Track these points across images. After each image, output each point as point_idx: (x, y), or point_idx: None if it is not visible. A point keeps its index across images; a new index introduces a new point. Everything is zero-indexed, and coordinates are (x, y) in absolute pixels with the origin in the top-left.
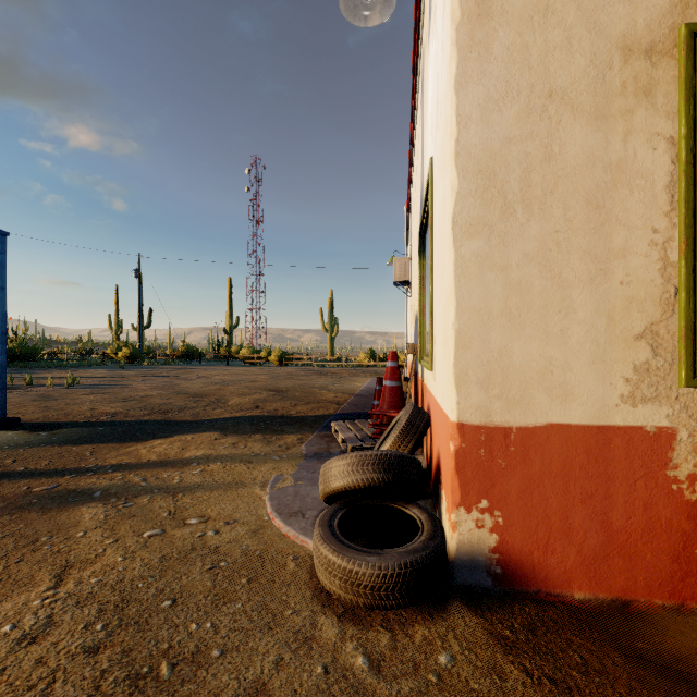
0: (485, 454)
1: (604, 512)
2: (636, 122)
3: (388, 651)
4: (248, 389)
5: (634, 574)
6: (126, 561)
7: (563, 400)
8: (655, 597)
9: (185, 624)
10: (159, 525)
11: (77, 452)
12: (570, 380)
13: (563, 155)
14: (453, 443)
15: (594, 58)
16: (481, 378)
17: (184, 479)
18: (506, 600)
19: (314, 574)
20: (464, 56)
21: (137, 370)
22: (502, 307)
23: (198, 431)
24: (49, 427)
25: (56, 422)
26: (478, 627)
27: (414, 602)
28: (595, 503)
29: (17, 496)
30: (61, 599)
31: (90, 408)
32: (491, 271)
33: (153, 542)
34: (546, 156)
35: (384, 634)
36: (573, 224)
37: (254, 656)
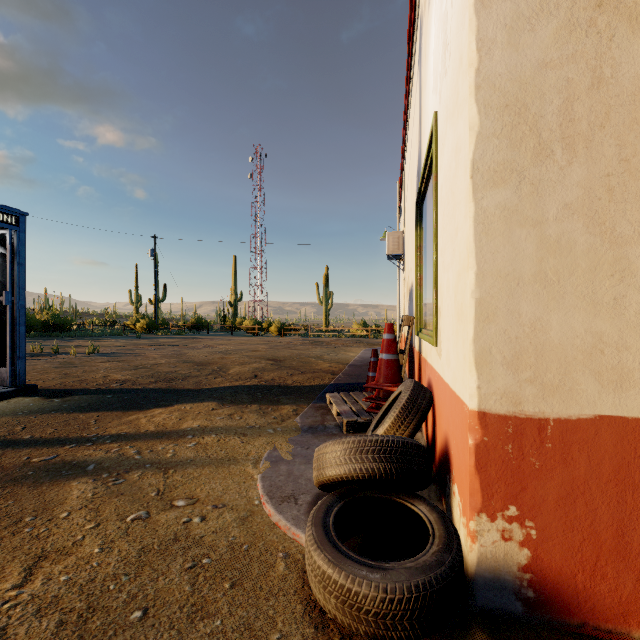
0: (513, 451)
1: None
2: None
3: None
4: (249, 358)
5: None
6: (103, 553)
7: (617, 386)
8: None
9: None
10: (145, 507)
11: (83, 420)
12: (626, 362)
13: (617, 78)
14: (473, 436)
15: None
16: (509, 358)
17: (177, 453)
18: (542, 633)
19: (306, 580)
20: None
21: (152, 340)
22: (535, 271)
23: (197, 401)
24: (63, 394)
25: (70, 388)
26: None
27: (427, 633)
28: None
29: (16, 466)
30: (22, 603)
31: (104, 376)
32: (521, 227)
33: (134, 529)
34: (593, 81)
35: None
36: (631, 165)
37: None
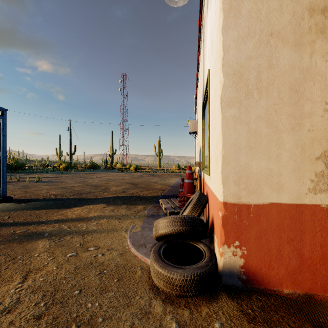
0: (237, 218)
1: (300, 248)
2: (316, 47)
3: (188, 320)
4: (120, 183)
5: (315, 281)
6: (58, 269)
7: (278, 190)
8: (326, 293)
9: (85, 303)
10: (75, 250)
11: (38, 213)
12: (281, 180)
13: (278, 65)
14: (221, 212)
15: (294, 14)
16: (235, 179)
17: (88, 227)
18: (248, 293)
19: (150, 277)
20: (226, 15)
21: (69, 174)
22: (246, 143)
23: (96, 203)
24: (26, 201)
25: (29, 198)
26: (234, 308)
27: (201, 294)
28: (294, 244)
29: (8, 235)
30: (24, 289)
31: (46, 192)
32: (240, 125)
33: (71, 259)
34: (269, 65)
35: (186, 310)
36: (283, 100)
37: (119, 322)
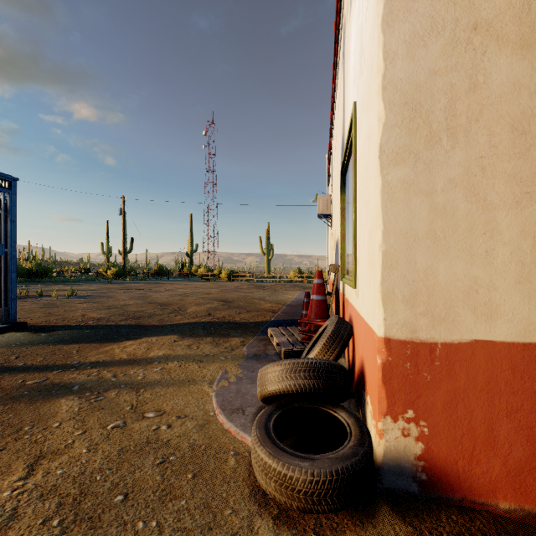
0: (410, 368)
1: (530, 426)
2: None
3: None
4: (203, 299)
5: None
6: (90, 453)
7: (488, 318)
8: None
9: (133, 522)
10: (122, 418)
11: (66, 350)
12: (495, 299)
13: (488, 84)
14: (380, 357)
15: None
16: (407, 296)
17: (146, 376)
18: (432, 506)
19: (251, 471)
20: None
21: (121, 284)
22: (427, 230)
23: (162, 334)
24: (48, 329)
25: (54, 325)
26: None
27: (344, 507)
28: (520, 418)
29: (13, 388)
30: (28, 491)
31: (82, 314)
32: (417, 196)
33: (114, 435)
34: (470, 86)
35: None
36: (498, 150)
37: None
